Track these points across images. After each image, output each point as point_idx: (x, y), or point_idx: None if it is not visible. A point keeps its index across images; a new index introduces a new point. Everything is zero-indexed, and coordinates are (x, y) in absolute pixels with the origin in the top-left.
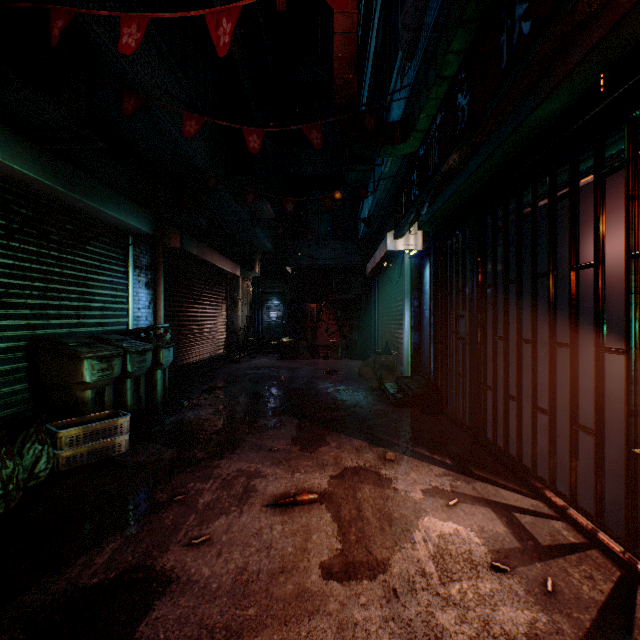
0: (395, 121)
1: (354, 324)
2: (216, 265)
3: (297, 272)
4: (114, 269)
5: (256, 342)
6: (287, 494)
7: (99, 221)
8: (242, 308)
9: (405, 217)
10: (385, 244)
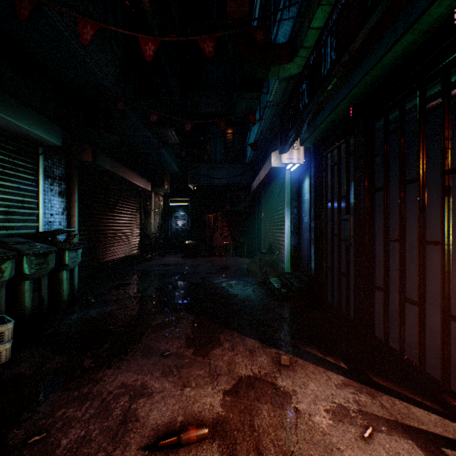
0: (283, 42)
1: (242, 230)
2: (129, 180)
3: (198, 189)
4: (21, 176)
5: (166, 244)
6: (172, 425)
7: (2, 129)
8: (154, 217)
9: (292, 129)
10: (269, 162)
